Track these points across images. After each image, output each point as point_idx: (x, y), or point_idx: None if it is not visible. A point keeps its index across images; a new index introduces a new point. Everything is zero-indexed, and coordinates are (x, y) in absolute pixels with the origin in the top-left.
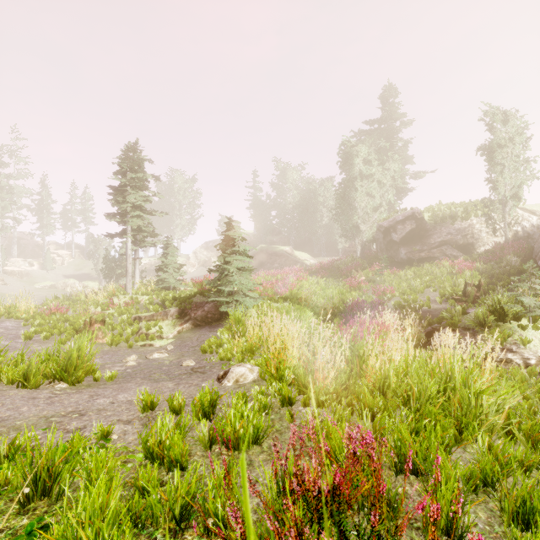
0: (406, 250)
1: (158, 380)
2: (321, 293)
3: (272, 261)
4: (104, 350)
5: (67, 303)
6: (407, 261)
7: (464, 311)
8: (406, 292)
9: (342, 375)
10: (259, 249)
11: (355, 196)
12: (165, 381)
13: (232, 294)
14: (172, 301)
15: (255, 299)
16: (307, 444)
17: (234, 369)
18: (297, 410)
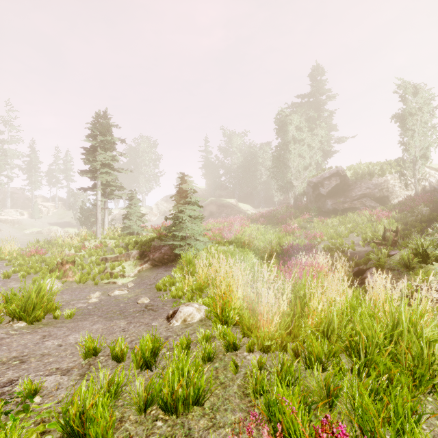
0: (332, 201)
1: (112, 318)
2: (261, 237)
3: (220, 211)
4: (72, 287)
5: (47, 246)
6: (332, 211)
7: (388, 254)
8: (333, 237)
9: (285, 316)
10: (209, 201)
11: (289, 157)
12: (119, 320)
13: (185, 238)
14: (134, 244)
15: (205, 242)
16: (253, 402)
17: (183, 308)
18: (242, 356)
